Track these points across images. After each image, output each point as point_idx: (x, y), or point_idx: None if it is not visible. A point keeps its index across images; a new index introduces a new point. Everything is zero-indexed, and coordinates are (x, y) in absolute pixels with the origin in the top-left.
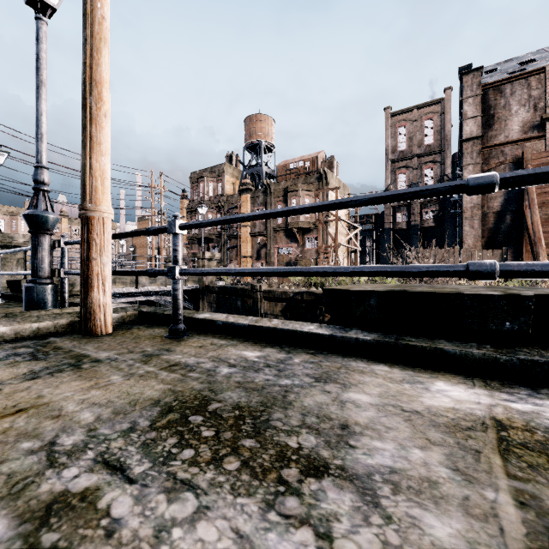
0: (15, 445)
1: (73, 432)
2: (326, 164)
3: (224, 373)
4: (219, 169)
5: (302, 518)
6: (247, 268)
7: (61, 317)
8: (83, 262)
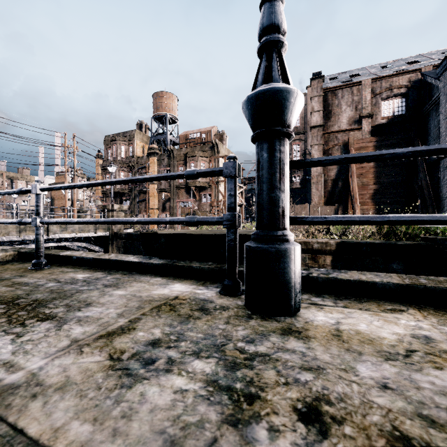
0: None
1: None
2: (218, 136)
3: (48, 286)
4: (130, 134)
5: (16, 333)
6: (82, 219)
7: None
8: None
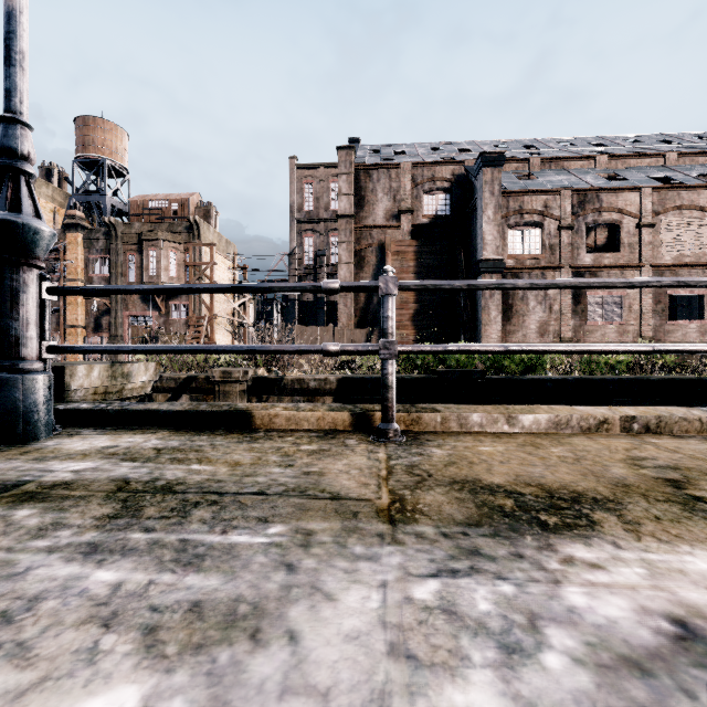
0: None
1: None
2: (201, 211)
3: None
4: None
5: None
6: None
7: None
8: None
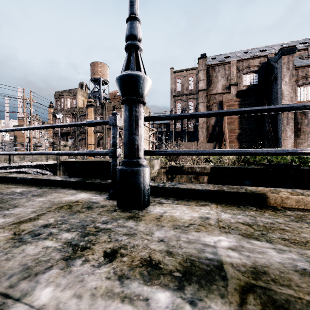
0: None
1: None
2: None
3: None
4: (74, 91)
5: None
6: (21, 152)
7: None
8: None
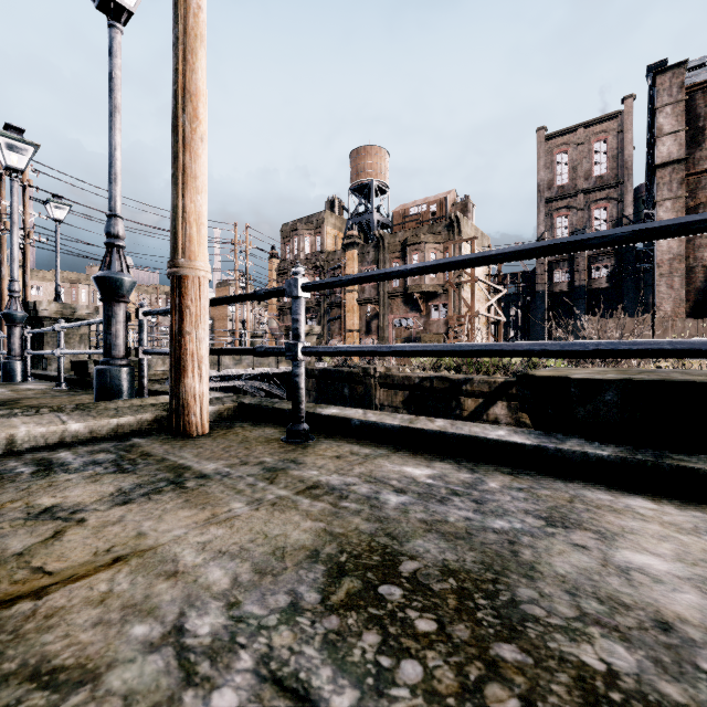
0: (122, 630)
1: (205, 608)
2: (458, 207)
3: (394, 504)
4: (317, 219)
5: None
6: (408, 345)
7: (144, 411)
8: (174, 337)
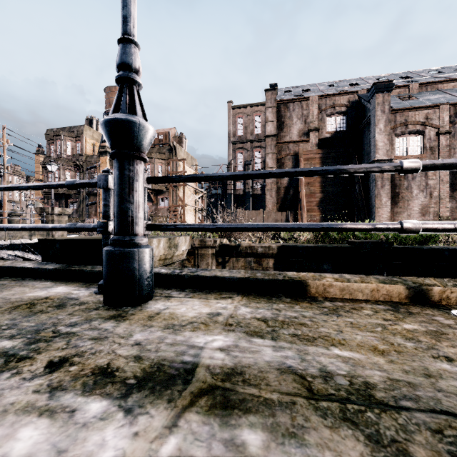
0: None
1: None
2: (177, 139)
3: None
4: (77, 130)
5: None
6: None
7: None
8: None
